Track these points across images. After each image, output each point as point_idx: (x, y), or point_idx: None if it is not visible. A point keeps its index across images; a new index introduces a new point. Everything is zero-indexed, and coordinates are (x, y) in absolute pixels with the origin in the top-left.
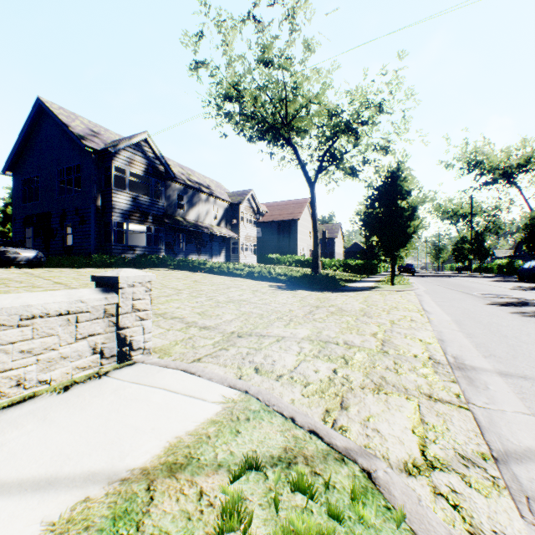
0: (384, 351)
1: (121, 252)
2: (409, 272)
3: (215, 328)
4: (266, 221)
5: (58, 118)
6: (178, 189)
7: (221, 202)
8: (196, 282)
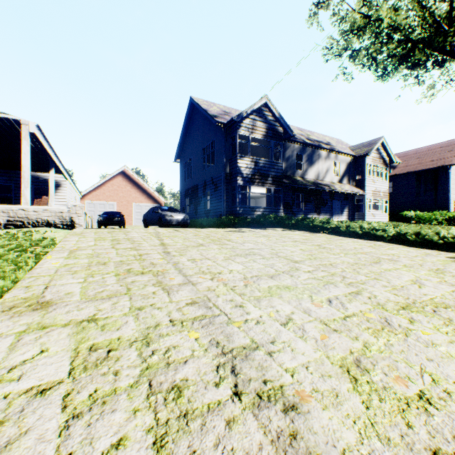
0: None
1: (244, 213)
2: None
3: None
4: (398, 173)
5: (200, 107)
6: (296, 149)
7: (342, 157)
8: (319, 247)
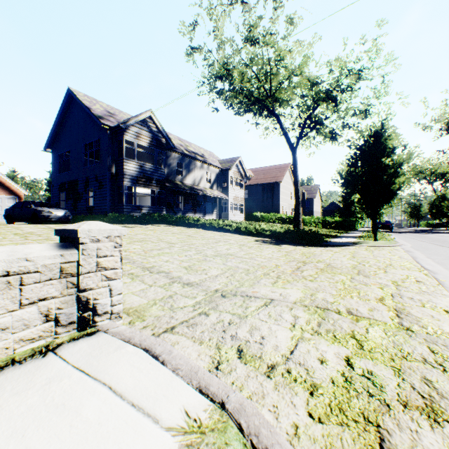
0: (405, 327)
1: (130, 211)
2: (386, 228)
3: (198, 284)
4: (252, 184)
5: (82, 103)
6: (177, 158)
7: (213, 168)
8: (189, 236)
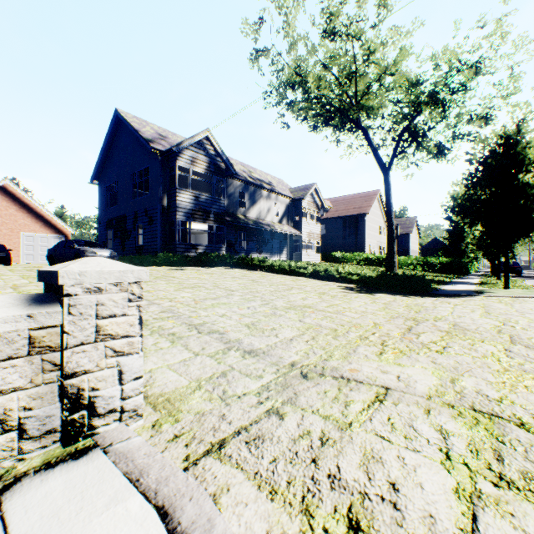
0: None
1: (184, 251)
2: (512, 271)
3: (265, 353)
4: (330, 217)
5: (130, 125)
6: (239, 186)
7: (282, 198)
8: (253, 281)
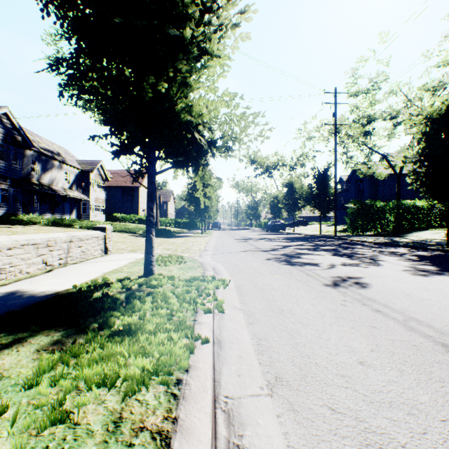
0: (187, 249)
1: None
2: (217, 227)
3: (123, 249)
4: (111, 185)
5: None
6: (33, 156)
7: (72, 169)
8: None
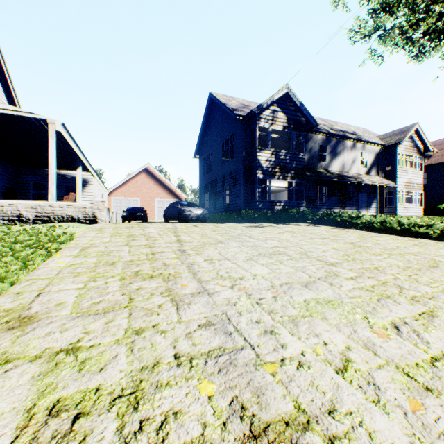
0: None
1: (264, 208)
2: None
3: None
4: (433, 163)
5: (219, 101)
6: (319, 140)
7: (370, 147)
8: (354, 245)
